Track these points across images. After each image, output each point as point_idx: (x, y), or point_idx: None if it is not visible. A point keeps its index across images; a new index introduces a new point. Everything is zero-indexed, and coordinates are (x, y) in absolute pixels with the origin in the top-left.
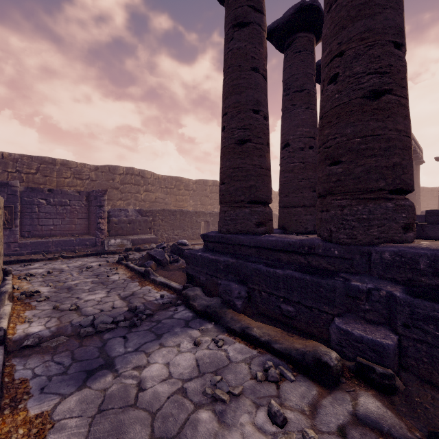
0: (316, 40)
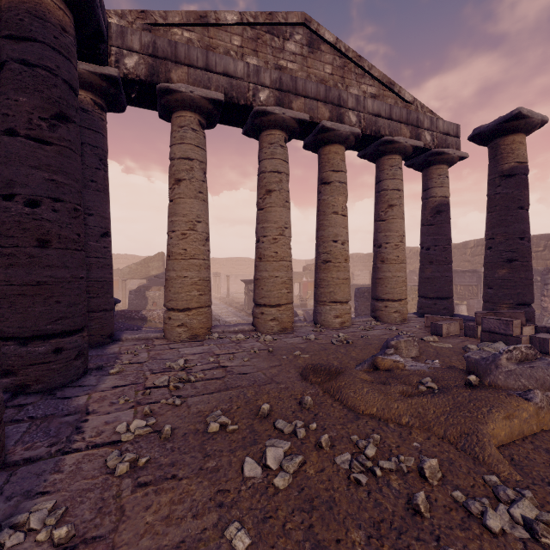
0: (509, 132)
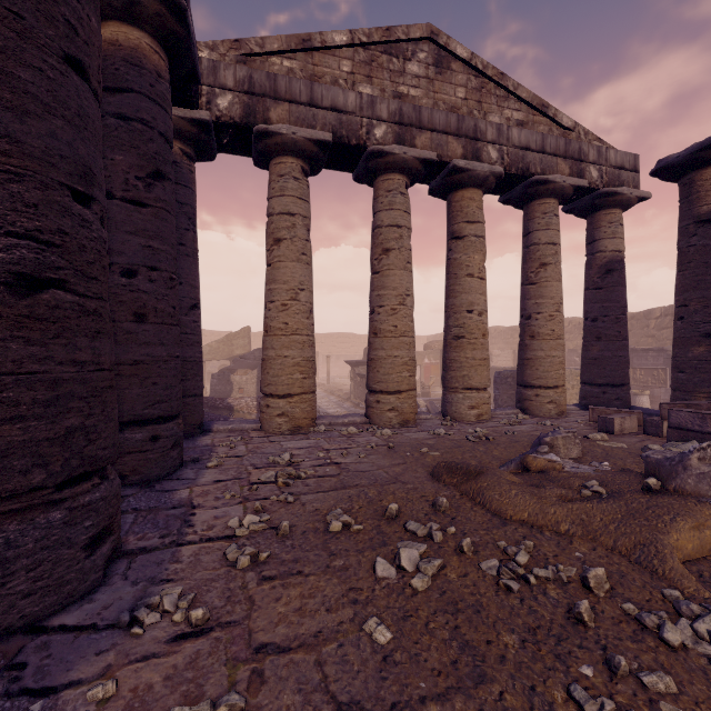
0: (709, 163)
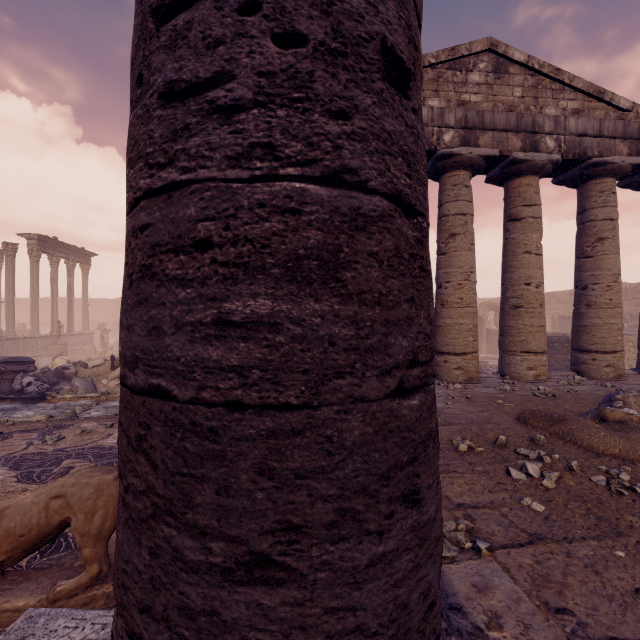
0: None
